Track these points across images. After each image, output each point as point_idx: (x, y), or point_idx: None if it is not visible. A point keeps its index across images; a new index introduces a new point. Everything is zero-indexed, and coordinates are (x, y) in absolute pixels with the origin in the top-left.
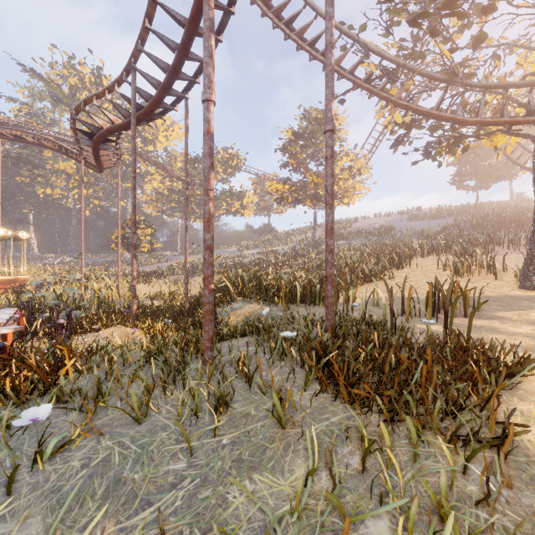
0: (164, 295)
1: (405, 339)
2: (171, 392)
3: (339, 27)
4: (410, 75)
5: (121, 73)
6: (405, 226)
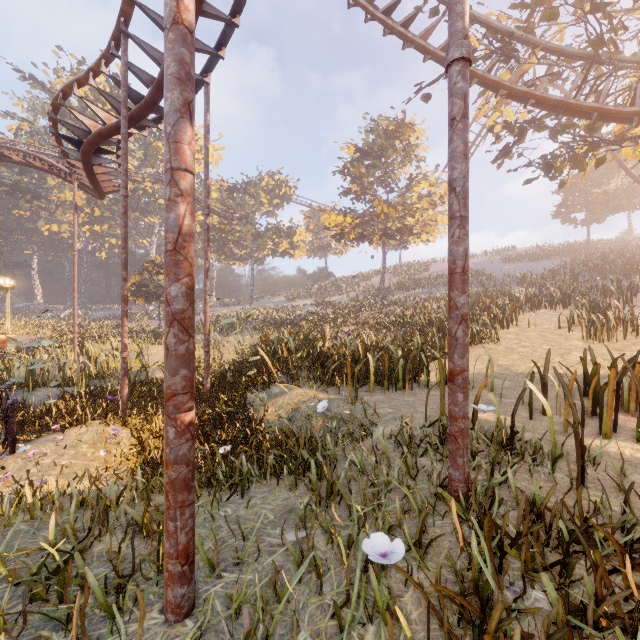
0: None
1: None
2: None
3: None
4: (533, 49)
5: (108, 44)
6: (498, 270)
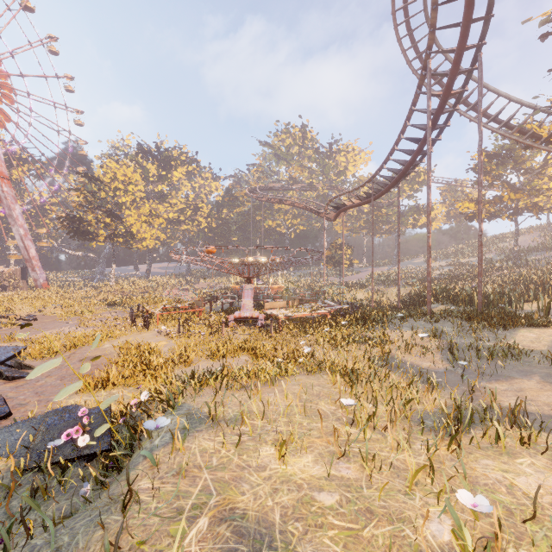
0: (374, 300)
1: (508, 315)
2: (421, 320)
3: (520, 102)
4: None
5: (364, 183)
6: None
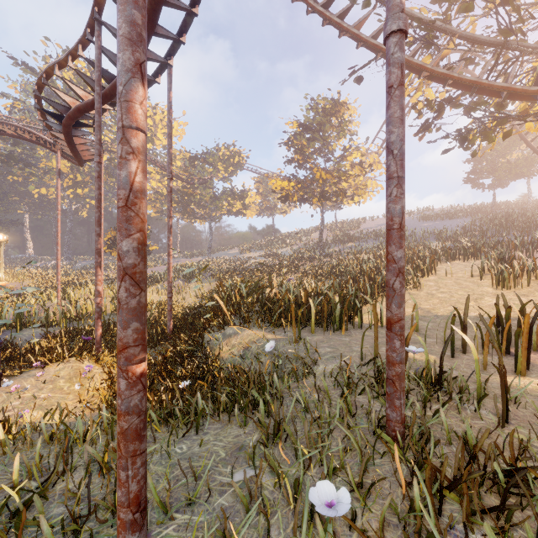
0: (152, 306)
1: None
2: None
3: None
4: (451, 36)
5: (84, 30)
6: (418, 227)
